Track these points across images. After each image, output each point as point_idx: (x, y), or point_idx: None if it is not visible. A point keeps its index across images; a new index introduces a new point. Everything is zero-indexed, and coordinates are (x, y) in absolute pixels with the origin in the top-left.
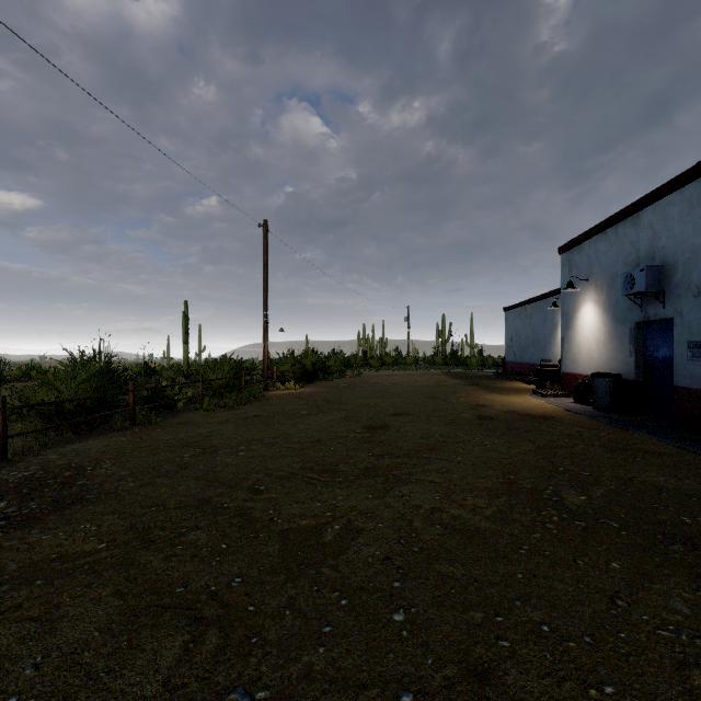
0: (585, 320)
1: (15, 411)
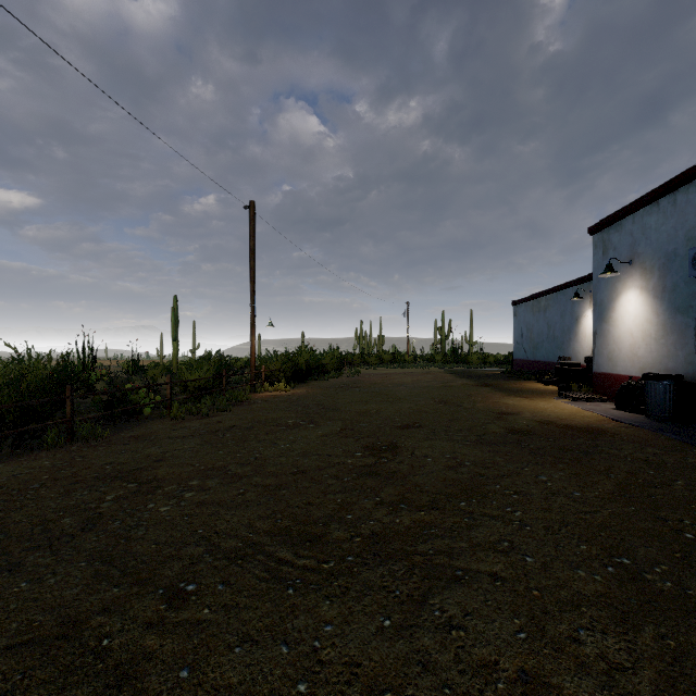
0: (627, 310)
1: None
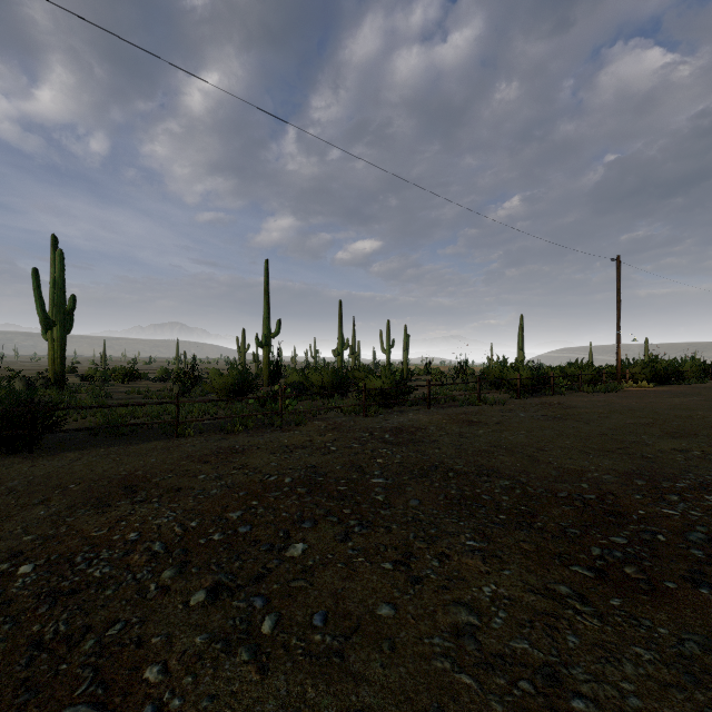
0: None
1: (505, 382)
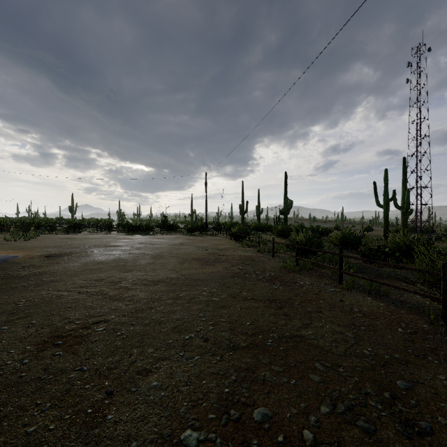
0: None
1: None
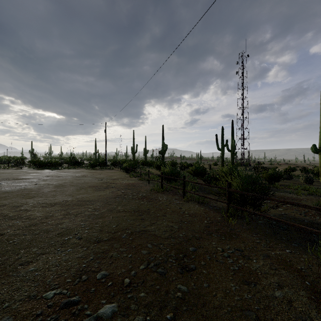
0: None
1: None
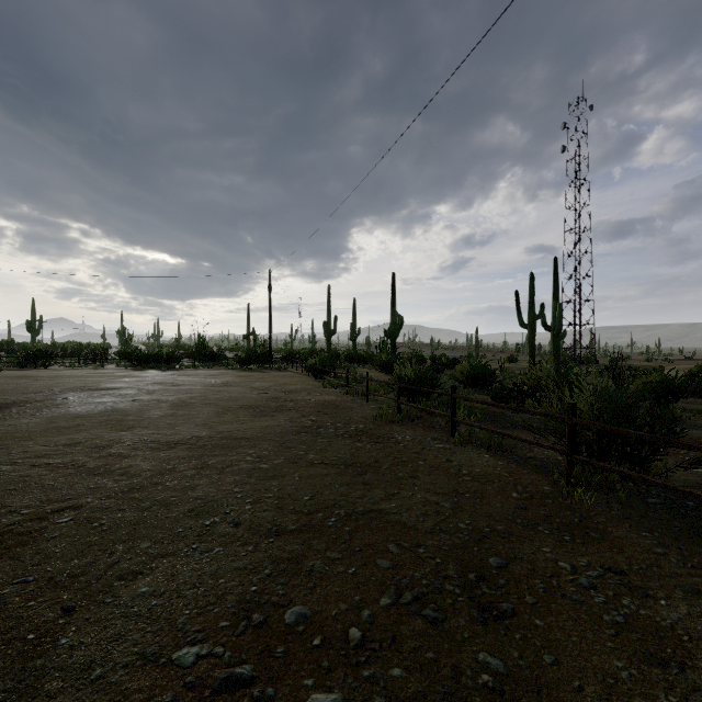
0: None
1: None
